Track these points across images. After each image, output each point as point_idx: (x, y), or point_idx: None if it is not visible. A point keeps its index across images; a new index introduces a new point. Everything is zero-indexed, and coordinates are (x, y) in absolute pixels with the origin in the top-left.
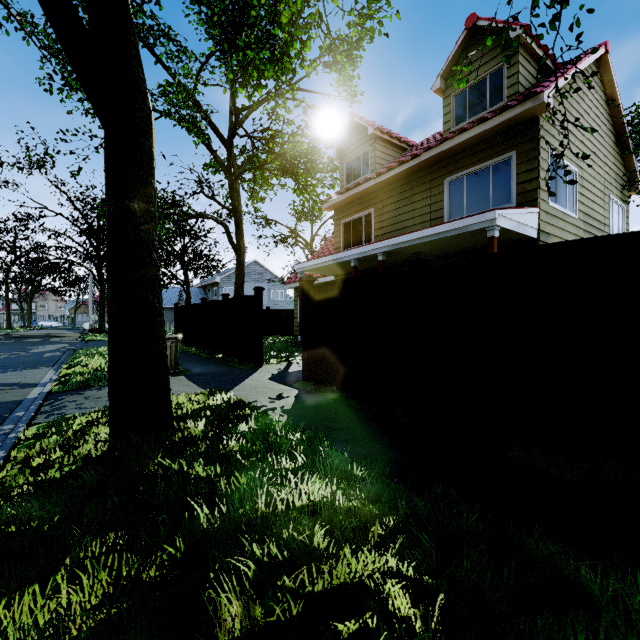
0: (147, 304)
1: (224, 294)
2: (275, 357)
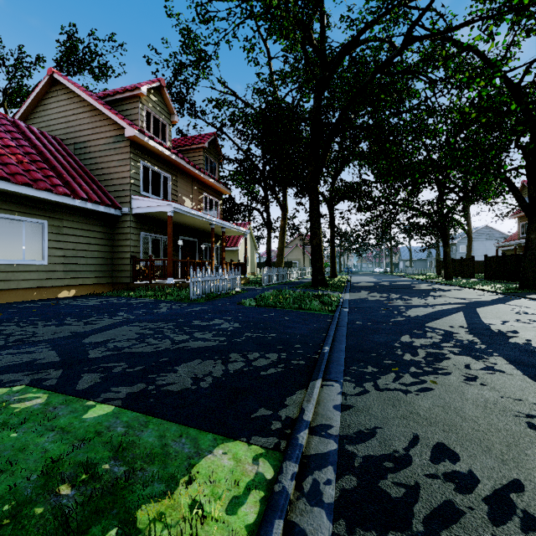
0: (449, 263)
1: (461, 257)
2: (480, 277)
